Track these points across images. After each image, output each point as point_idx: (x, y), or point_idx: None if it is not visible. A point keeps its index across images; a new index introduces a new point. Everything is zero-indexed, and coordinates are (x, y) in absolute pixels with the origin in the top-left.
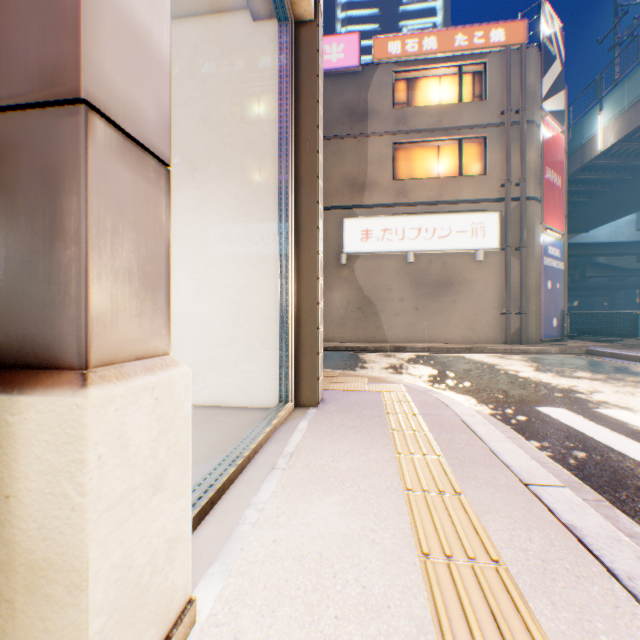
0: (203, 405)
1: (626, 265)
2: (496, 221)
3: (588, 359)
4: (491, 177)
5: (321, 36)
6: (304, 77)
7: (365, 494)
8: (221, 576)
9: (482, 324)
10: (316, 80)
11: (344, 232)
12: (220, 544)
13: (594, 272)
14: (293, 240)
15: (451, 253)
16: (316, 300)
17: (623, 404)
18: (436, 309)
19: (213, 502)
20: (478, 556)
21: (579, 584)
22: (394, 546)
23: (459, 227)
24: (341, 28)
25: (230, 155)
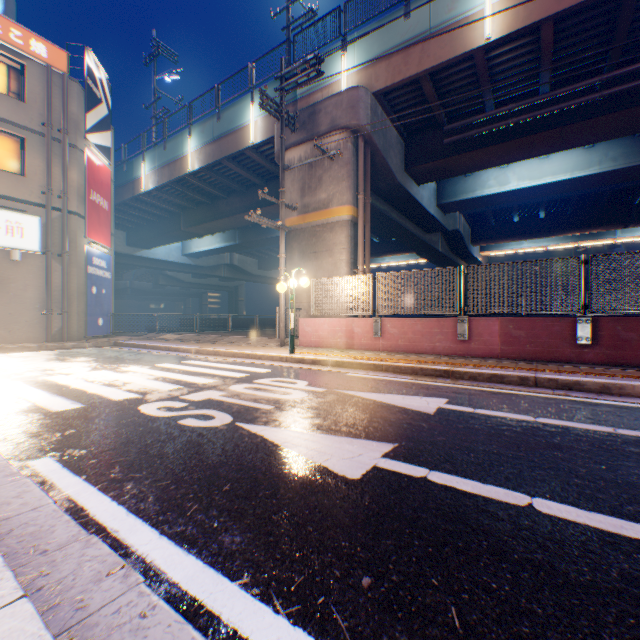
0: None
1: (187, 279)
2: (39, 225)
3: (110, 349)
4: (34, 181)
5: None
6: None
7: None
8: None
9: (23, 324)
10: None
11: None
12: None
13: (167, 281)
14: None
15: None
16: None
17: (72, 372)
18: None
19: None
20: None
21: None
22: None
23: None
24: None
25: None
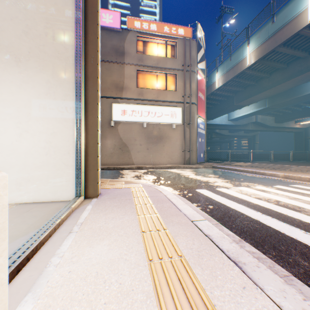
0: (25, 203)
1: (225, 133)
2: (181, 111)
3: (213, 170)
4: (179, 92)
5: (100, 4)
6: (90, 23)
7: (122, 237)
8: (32, 301)
9: (175, 156)
10: (97, 26)
11: (113, 110)
12: (33, 282)
13: (215, 136)
14: (84, 109)
15: (162, 124)
16: (97, 142)
17: (224, 186)
18: (156, 149)
19: (29, 258)
20: (173, 255)
21: (211, 258)
22: (136, 259)
23: (166, 113)
24: (111, 8)
25: (44, 56)
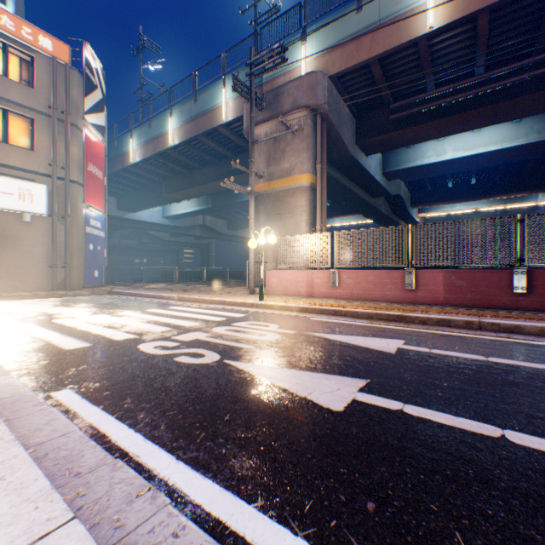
0: None
1: (166, 237)
2: (46, 192)
3: (105, 296)
4: (42, 155)
5: None
6: None
7: None
8: None
9: (33, 275)
10: None
11: None
12: None
13: (149, 240)
14: None
15: None
16: None
17: (76, 316)
18: None
19: None
20: None
21: None
22: None
23: (7, 189)
24: None
25: None
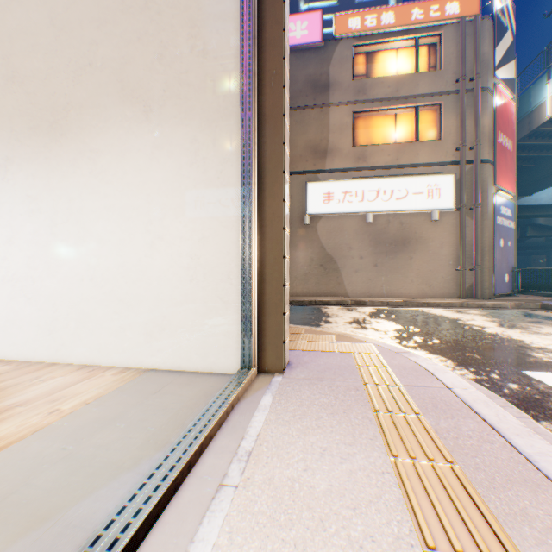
0: (157, 369)
1: None
2: (451, 183)
3: (547, 314)
4: (446, 141)
5: None
6: (268, 4)
7: None
8: None
9: (437, 280)
10: (282, 6)
11: (307, 195)
12: None
13: (534, 232)
14: (256, 186)
15: (408, 213)
16: (282, 253)
17: None
18: (394, 266)
19: None
20: None
21: None
22: None
23: (416, 189)
24: None
25: (187, 93)
